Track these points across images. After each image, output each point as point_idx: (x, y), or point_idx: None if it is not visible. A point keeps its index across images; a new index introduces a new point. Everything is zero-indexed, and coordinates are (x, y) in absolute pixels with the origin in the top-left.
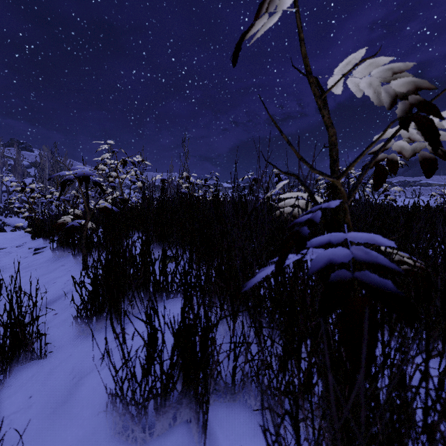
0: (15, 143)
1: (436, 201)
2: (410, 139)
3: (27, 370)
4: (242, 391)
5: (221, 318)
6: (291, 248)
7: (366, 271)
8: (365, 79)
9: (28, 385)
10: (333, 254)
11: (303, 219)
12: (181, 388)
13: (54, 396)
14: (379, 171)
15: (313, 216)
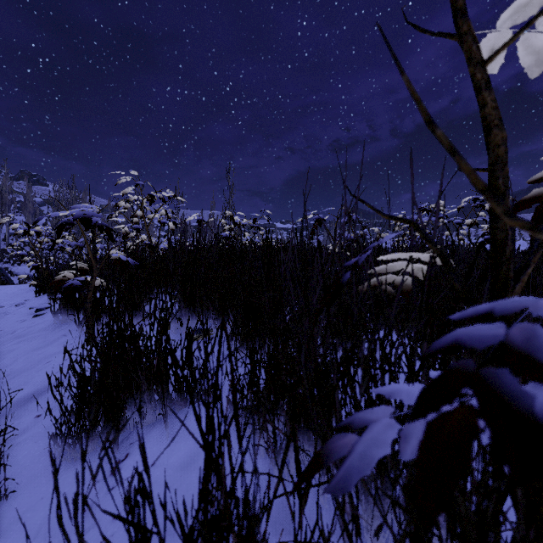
0: (26, 176)
1: None
2: None
3: None
4: None
5: (278, 496)
6: (474, 435)
7: None
8: None
9: None
10: None
11: (483, 341)
12: None
13: None
14: (542, 211)
15: (527, 342)
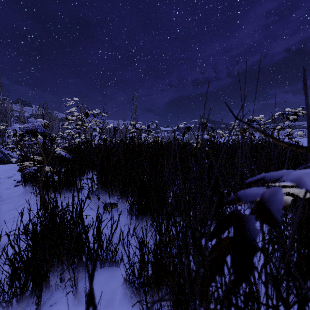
0: (20, 101)
1: None
2: None
3: None
4: None
5: None
6: None
7: None
8: None
9: None
10: None
11: None
12: None
13: None
14: None
15: None
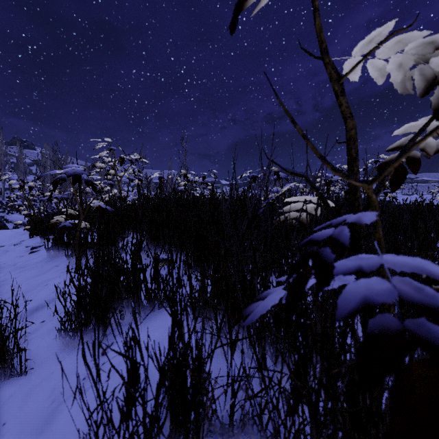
0: (18, 142)
1: (435, 198)
2: (437, 134)
3: (5, 389)
4: (241, 434)
5: (217, 347)
6: (309, 278)
7: (421, 319)
8: (395, 57)
9: (3, 408)
10: (369, 290)
11: (322, 236)
12: (168, 432)
13: (29, 424)
14: (397, 170)
15: (338, 234)
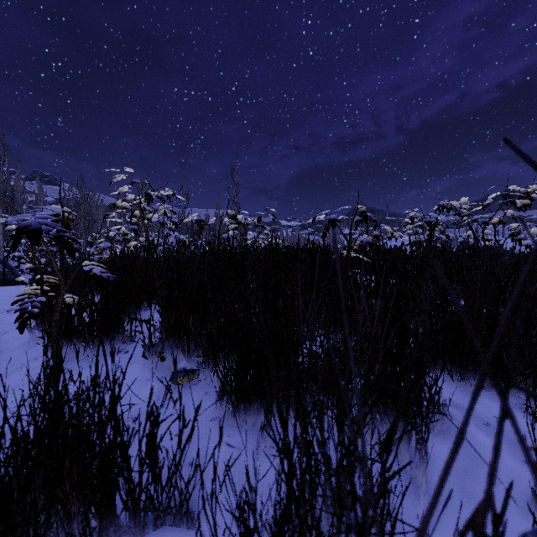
0: (37, 176)
1: None
2: None
3: None
4: None
5: None
6: None
7: None
8: None
9: None
10: None
11: None
12: None
13: None
14: None
15: None
